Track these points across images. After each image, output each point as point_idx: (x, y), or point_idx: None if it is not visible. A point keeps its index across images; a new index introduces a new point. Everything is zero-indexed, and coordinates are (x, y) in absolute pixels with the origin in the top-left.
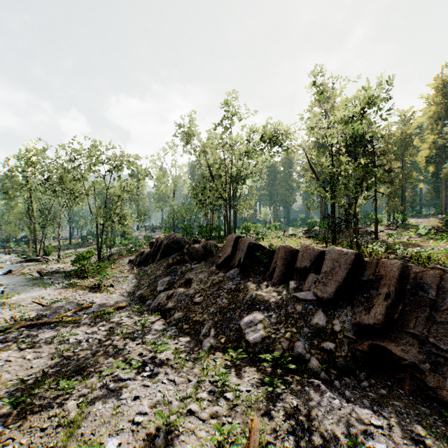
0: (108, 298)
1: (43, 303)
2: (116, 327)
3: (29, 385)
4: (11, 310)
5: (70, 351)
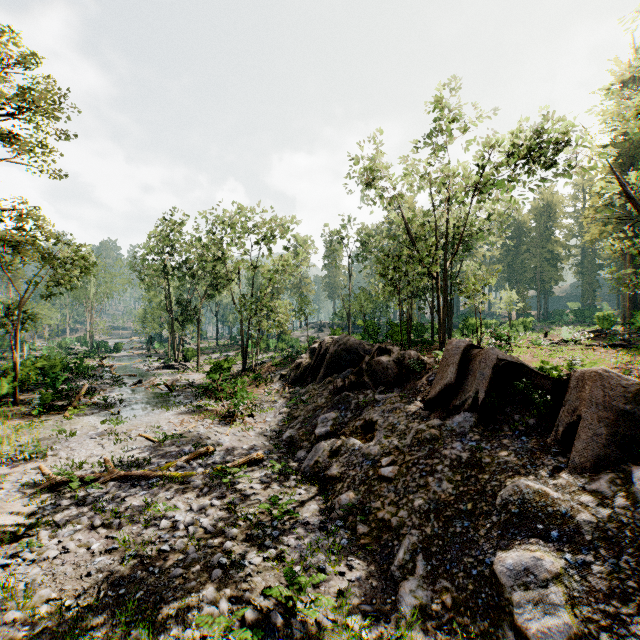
0: (242, 438)
1: (152, 437)
2: (239, 503)
3: (64, 624)
4: (114, 444)
5: (154, 549)
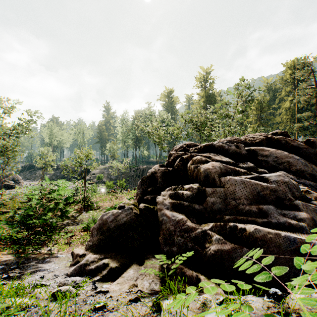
0: None
1: None
2: None
3: None
4: None
5: None
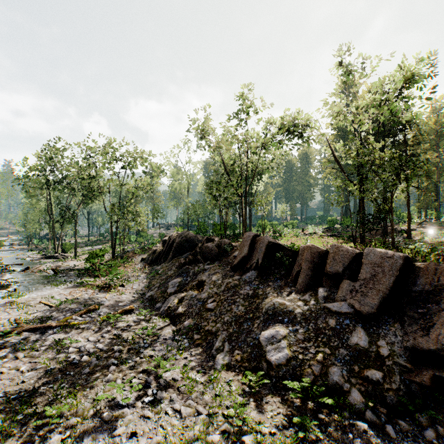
0: (117, 299)
1: (50, 303)
2: (121, 334)
3: (14, 406)
4: (18, 310)
5: (67, 363)
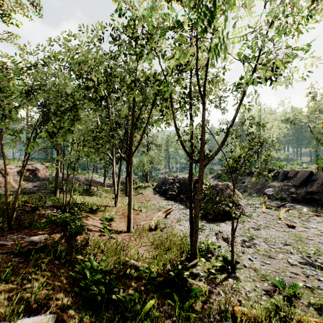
0: None
1: None
2: None
3: None
4: None
5: None
